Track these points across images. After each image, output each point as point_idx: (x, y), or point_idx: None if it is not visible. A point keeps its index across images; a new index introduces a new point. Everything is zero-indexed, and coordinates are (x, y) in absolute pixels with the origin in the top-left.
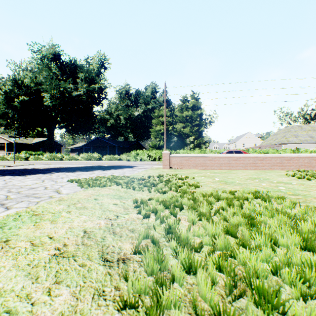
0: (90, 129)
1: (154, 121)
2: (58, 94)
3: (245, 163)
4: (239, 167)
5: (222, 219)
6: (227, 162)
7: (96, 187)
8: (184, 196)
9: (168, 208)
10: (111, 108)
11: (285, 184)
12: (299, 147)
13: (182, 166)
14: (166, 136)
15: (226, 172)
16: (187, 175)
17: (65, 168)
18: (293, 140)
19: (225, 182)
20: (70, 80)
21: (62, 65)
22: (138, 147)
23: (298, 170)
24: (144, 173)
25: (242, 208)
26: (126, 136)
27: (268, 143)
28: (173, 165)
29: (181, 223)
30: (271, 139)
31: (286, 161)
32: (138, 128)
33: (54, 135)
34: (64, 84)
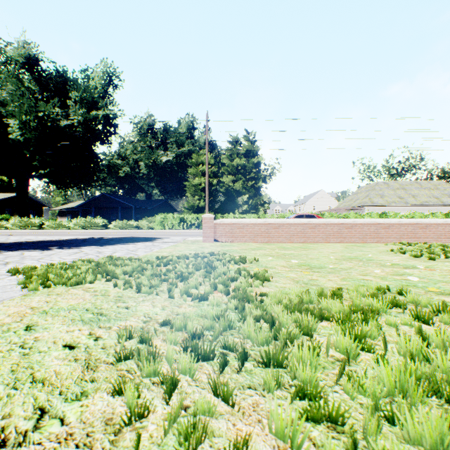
0: (89, 180)
1: (191, 171)
2: (34, 121)
3: (327, 233)
4: (318, 238)
5: (377, 419)
6: (301, 232)
7: (59, 286)
8: (246, 312)
9: (207, 358)
10: (126, 150)
11: (405, 268)
12: (386, 211)
13: (234, 238)
14: (209, 192)
15: (302, 246)
16: (242, 254)
17: (35, 242)
18: (378, 202)
19: (309, 267)
20: (55, 101)
21: (43, 77)
22: (167, 209)
23: (401, 242)
24: (172, 250)
25: (386, 344)
26: (148, 192)
27: (347, 205)
28: (219, 237)
29: (250, 448)
30: (350, 200)
31: (383, 229)
32: (168, 181)
33: (28, 188)
34: (45, 107)
